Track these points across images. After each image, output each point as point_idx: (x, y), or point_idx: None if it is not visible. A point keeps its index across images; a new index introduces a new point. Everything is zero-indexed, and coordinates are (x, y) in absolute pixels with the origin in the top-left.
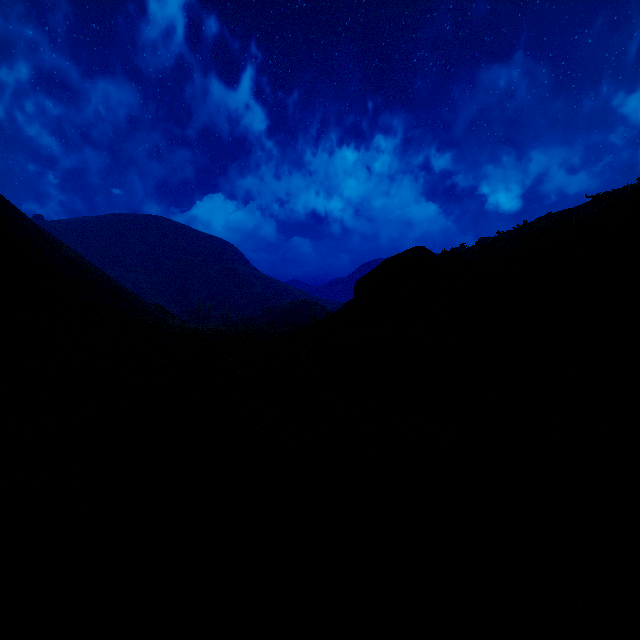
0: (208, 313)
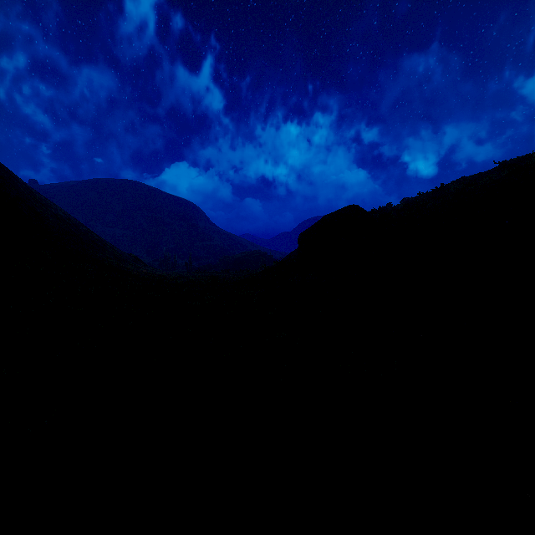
0: (174, 262)
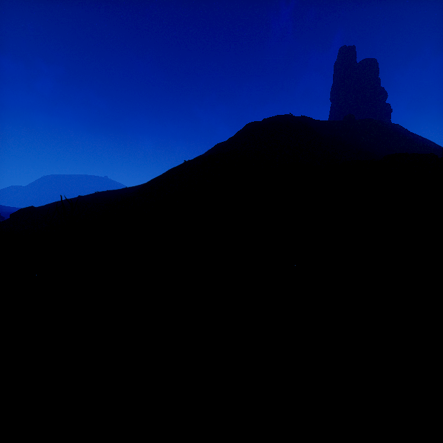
0: None
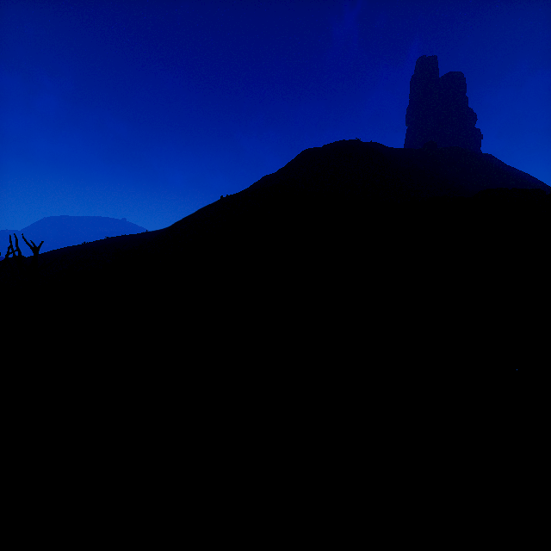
0: None
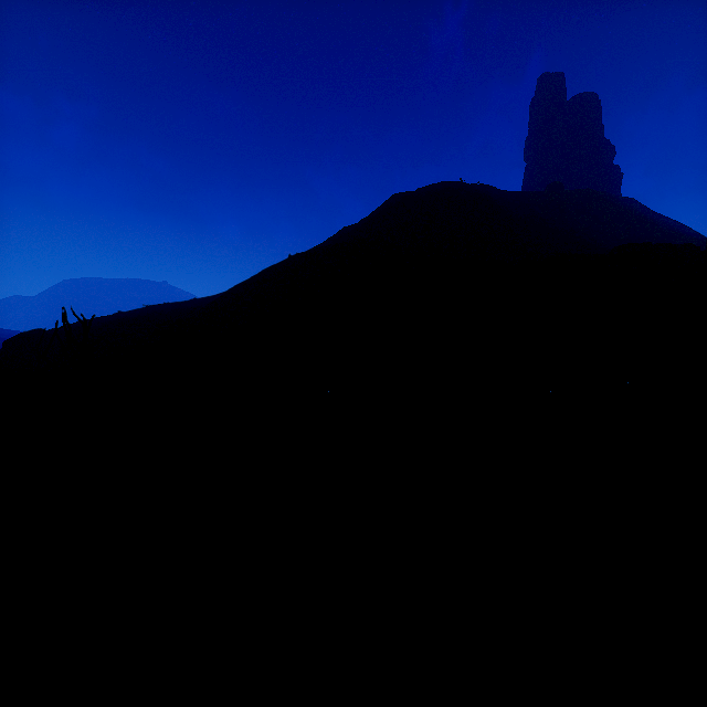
0: None
